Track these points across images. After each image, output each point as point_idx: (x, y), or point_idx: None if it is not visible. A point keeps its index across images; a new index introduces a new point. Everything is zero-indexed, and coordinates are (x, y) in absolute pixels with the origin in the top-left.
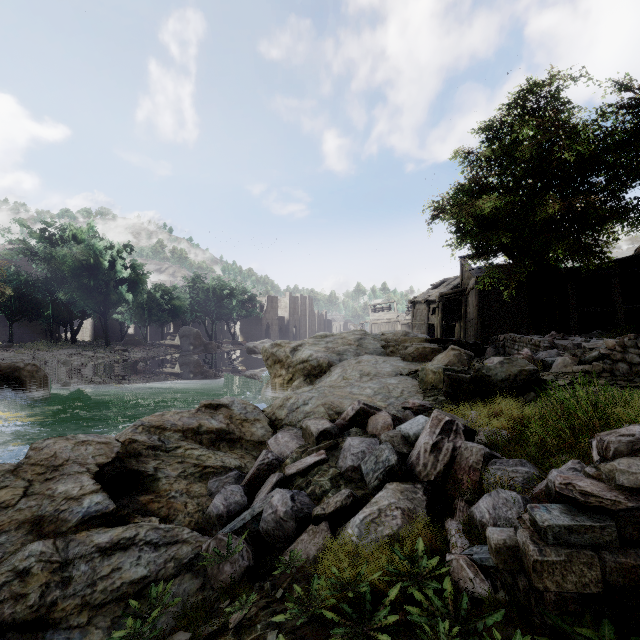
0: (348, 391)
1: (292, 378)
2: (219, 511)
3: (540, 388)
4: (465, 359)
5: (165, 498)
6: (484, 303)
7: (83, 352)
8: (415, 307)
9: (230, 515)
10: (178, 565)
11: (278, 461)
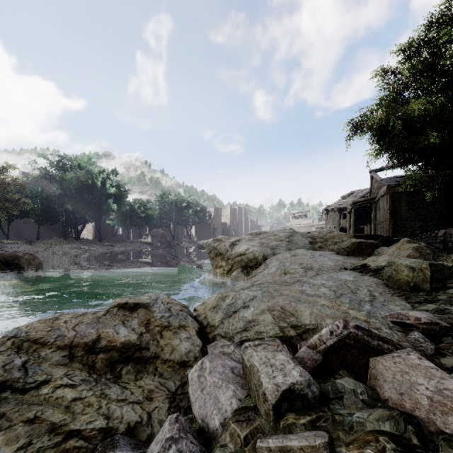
0: (298, 290)
1: (231, 269)
2: None
3: None
4: (428, 253)
5: None
6: (395, 207)
7: (82, 246)
8: (328, 214)
9: None
10: None
11: None
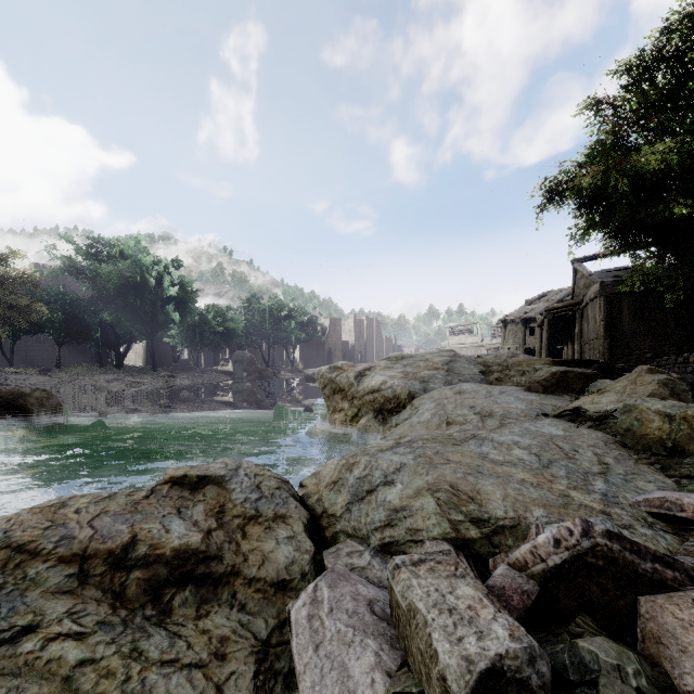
0: (476, 452)
1: (357, 414)
2: None
3: None
4: (685, 390)
5: None
6: (612, 317)
7: (126, 377)
8: (507, 327)
9: None
10: None
11: None
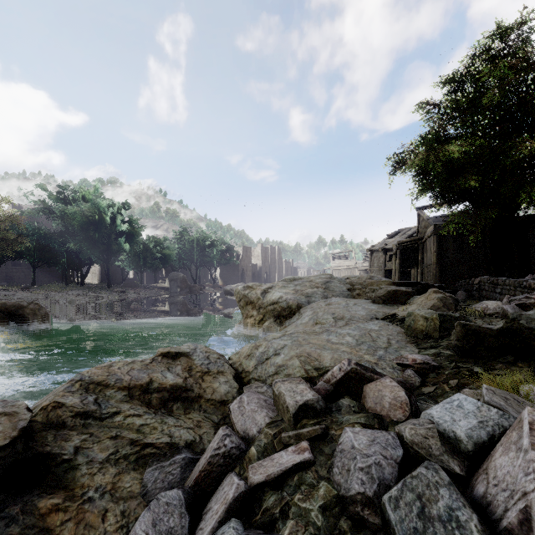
0: (325, 339)
1: (263, 319)
2: None
3: None
4: (451, 303)
5: (77, 502)
6: (442, 249)
7: (88, 293)
8: (373, 255)
9: None
10: None
11: (239, 450)
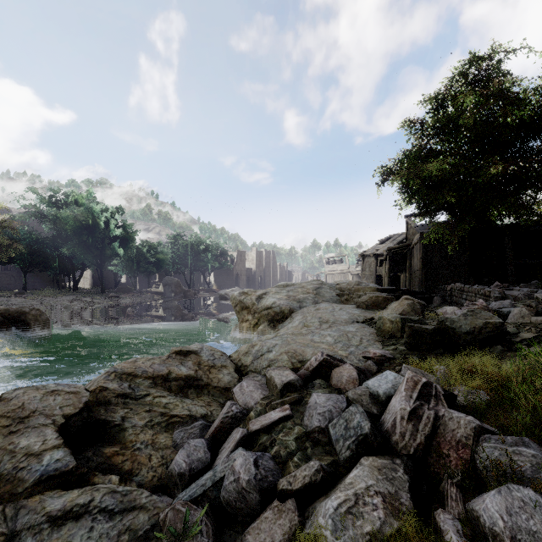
0: (309, 339)
1: (257, 323)
2: (181, 469)
3: (504, 340)
4: (418, 308)
5: (130, 450)
6: (428, 256)
7: (82, 298)
8: (364, 260)
9: (192, 474)
10: (132, 538)
11: (242, 414)
